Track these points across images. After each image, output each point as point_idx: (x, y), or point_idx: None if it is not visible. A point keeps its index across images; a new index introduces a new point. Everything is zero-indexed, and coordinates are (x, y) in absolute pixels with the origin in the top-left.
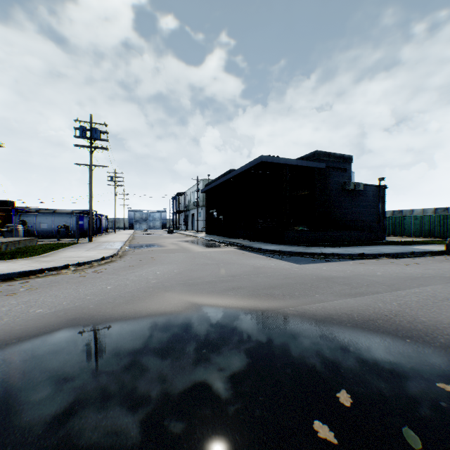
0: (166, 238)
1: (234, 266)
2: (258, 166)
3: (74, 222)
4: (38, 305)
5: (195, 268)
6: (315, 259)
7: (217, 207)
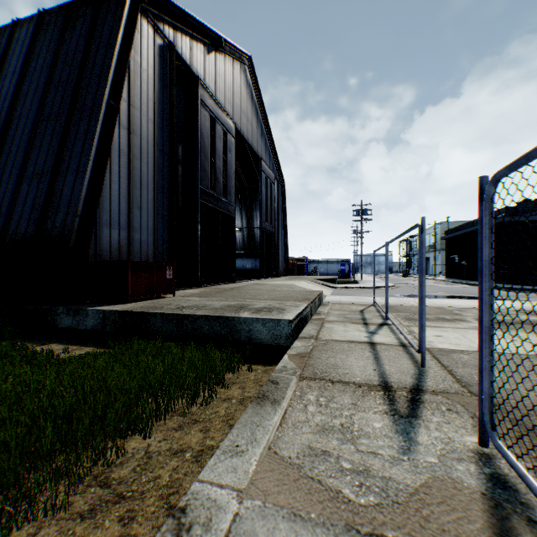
0: (408, 280)
1: (470, 291)
2: (499, 222)
3: (339, 267)
4: (399, 292)
5: (446, 291)
6: (536, 292)
7: (458, 252)
